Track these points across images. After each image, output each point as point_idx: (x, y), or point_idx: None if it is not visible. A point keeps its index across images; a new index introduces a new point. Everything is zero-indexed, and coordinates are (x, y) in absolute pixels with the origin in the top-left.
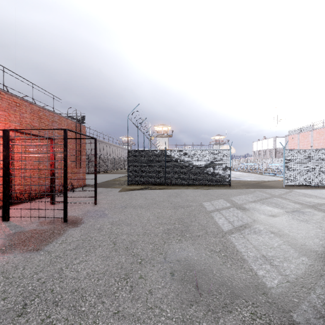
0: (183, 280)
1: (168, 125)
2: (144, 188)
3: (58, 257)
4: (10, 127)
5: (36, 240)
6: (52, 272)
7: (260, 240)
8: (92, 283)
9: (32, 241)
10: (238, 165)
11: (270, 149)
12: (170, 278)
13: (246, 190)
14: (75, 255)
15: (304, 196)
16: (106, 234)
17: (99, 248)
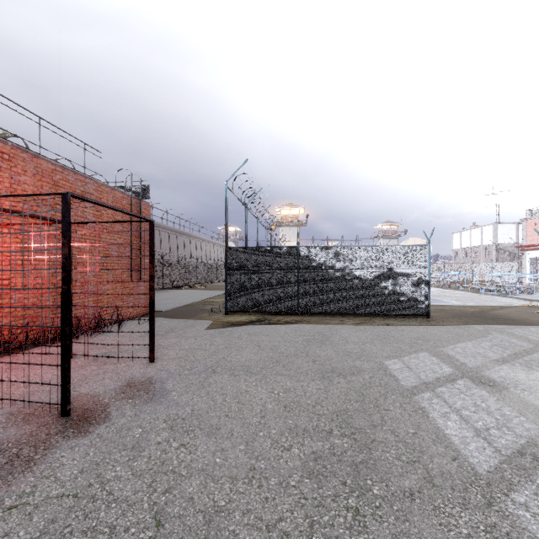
0: None
1: (299, 206)
2: (258, 321)
3: None
4: None
5: None
6: None
7: None
8: None
9: None
10: None
11: (486, 245)
12: None
13: (467, 328)
14: None
15: None
16: (147, 472)
17: None
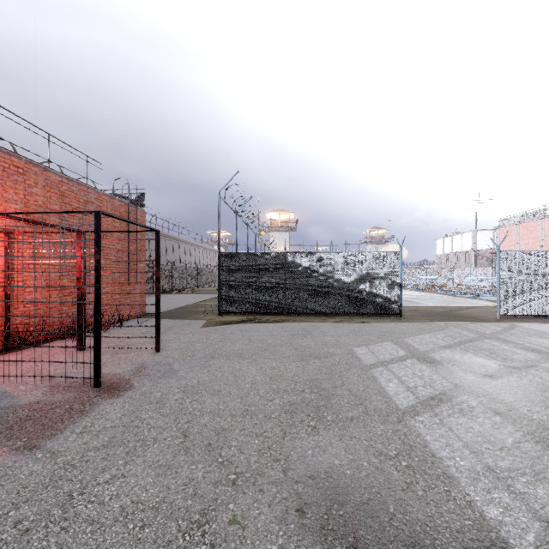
0: (325, 529)
1: (289, 211)
2: (248, 320)
3: (68, 465)
4: (6, 211)
5: (35, 425)
6: (50, 504)
7: (476, 430)
8: (129, 534)
9: (26, 428)
10: (410, 280)
11: (466, 251)
12: (296, 524)
13: (430, 324)
14: (104, 461)
15: (541, 337)
16: (172, 414)
17: (153, 446)
